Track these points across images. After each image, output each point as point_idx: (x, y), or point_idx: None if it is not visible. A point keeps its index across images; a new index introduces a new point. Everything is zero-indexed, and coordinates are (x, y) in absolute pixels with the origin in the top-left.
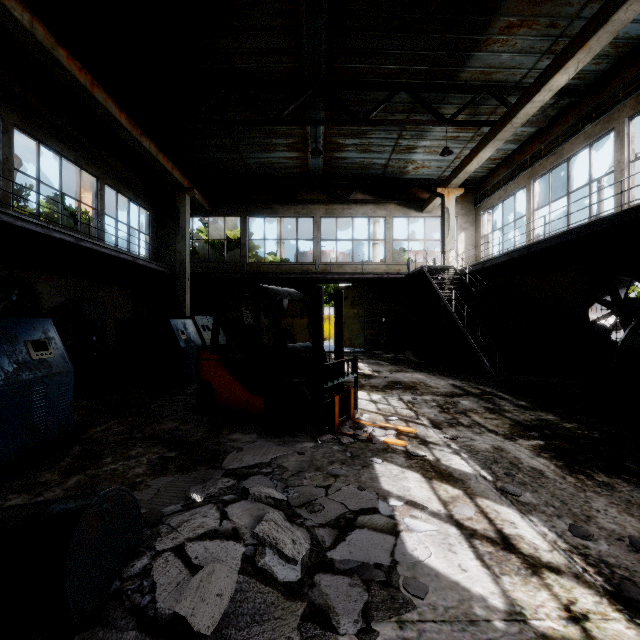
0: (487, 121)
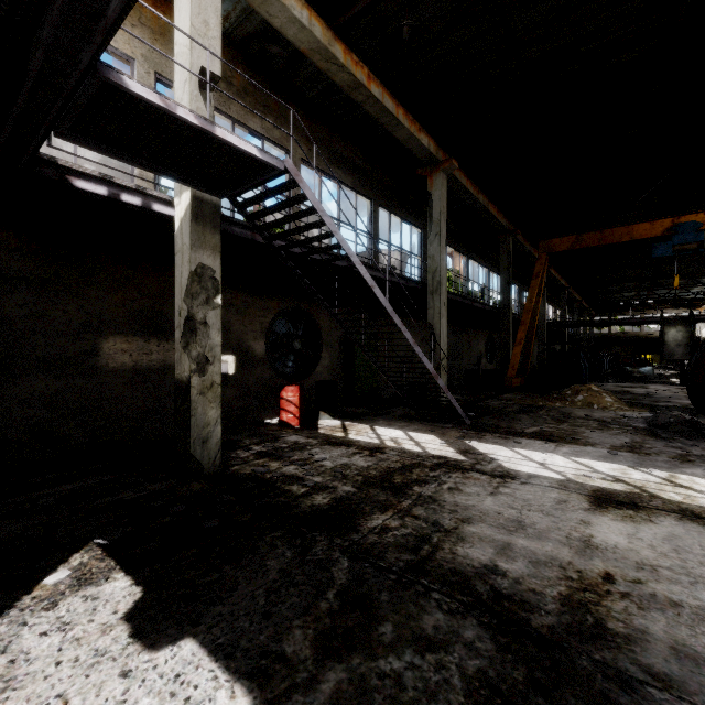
0: (702, 301)
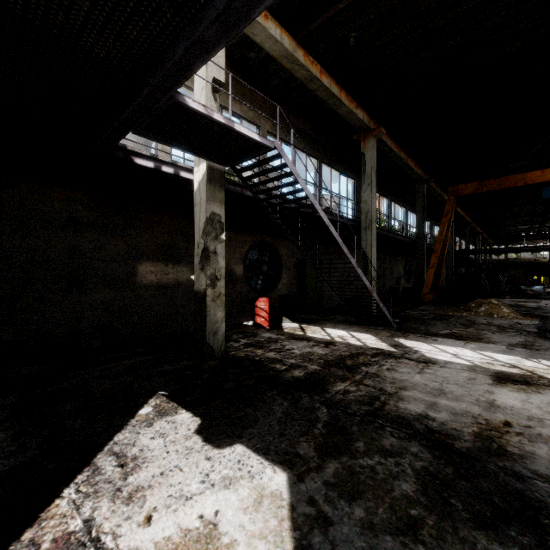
0: None
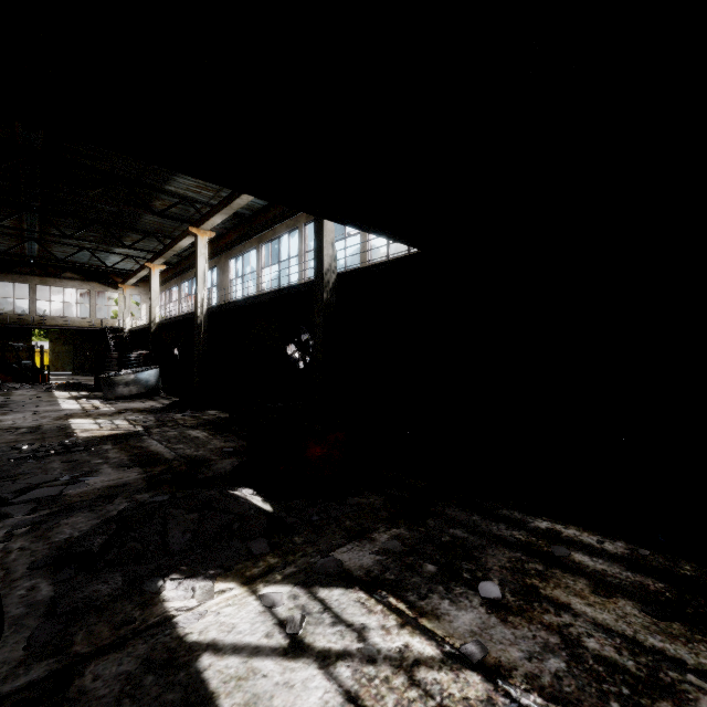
0: (130, 270)
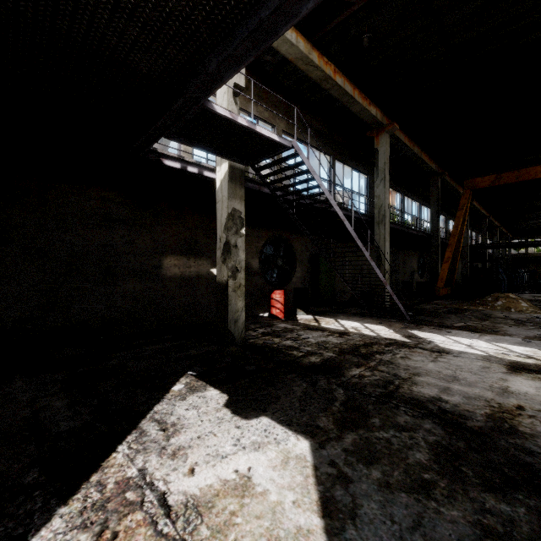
0: None
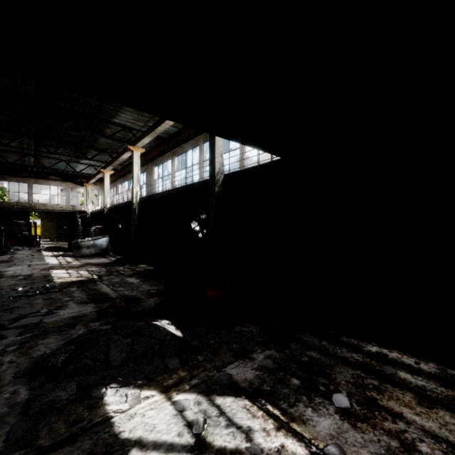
0: (91, 174)
